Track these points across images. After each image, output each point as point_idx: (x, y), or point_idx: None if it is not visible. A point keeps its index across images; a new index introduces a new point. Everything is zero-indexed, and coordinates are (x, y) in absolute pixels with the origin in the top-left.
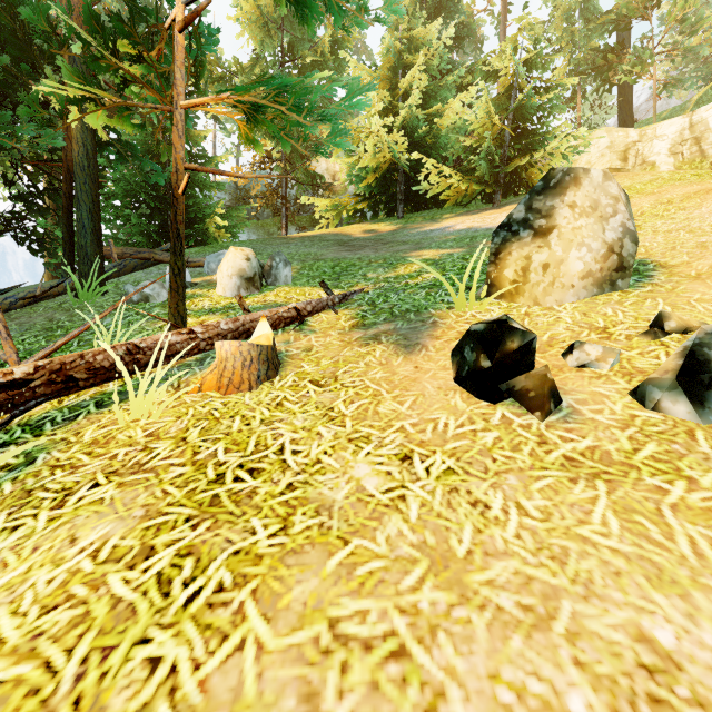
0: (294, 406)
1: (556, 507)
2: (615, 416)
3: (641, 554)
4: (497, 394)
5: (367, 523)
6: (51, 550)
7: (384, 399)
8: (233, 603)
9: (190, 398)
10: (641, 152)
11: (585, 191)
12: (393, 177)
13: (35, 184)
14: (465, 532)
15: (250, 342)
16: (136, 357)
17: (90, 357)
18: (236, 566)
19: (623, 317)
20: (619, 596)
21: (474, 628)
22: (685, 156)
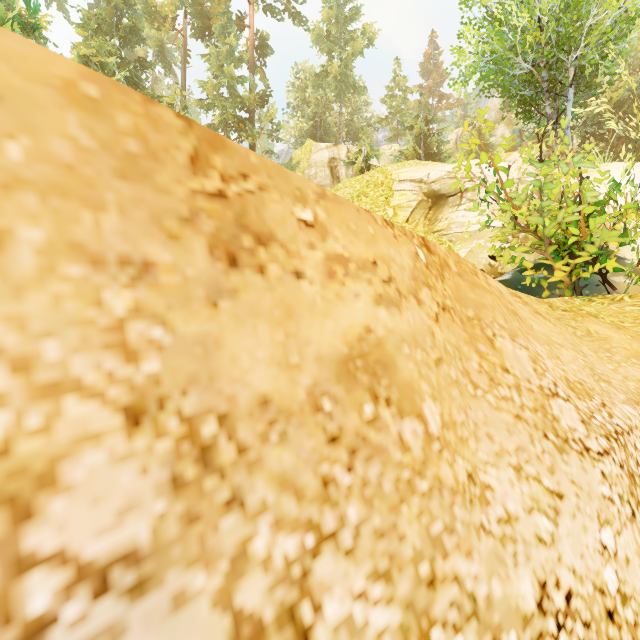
0: None
1: None
2: None
3: None
4: None
5: None
6: None
7: None
8: None
9: None
10: None
11: None
12: None
13: None
14: None
15: None
16: None
17: None
18: None
19: None
20: None
21: None
22: None
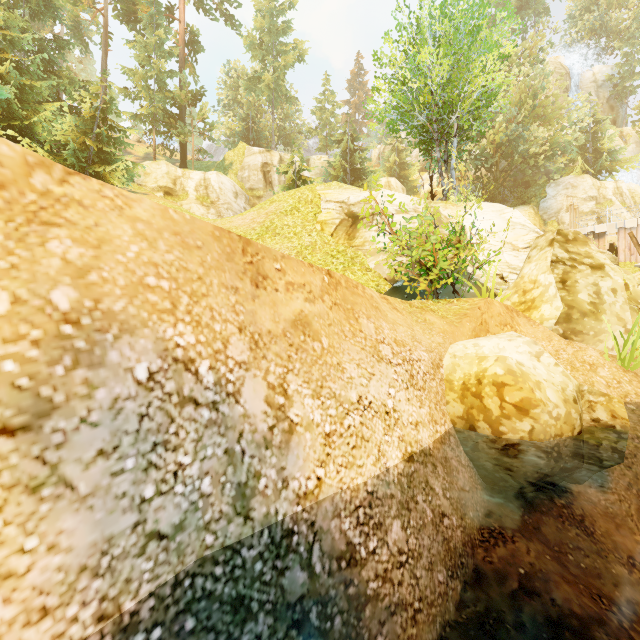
0: None
1: None
2: None
3: None
4: None
5: None
6: None
7: None
8: None
9: None
10: (183, 183)
11: None
12: None
13: None
14: None
15: None
16: None
17: None
18: None
19: None
20: None
21: None
22: (201, 194)
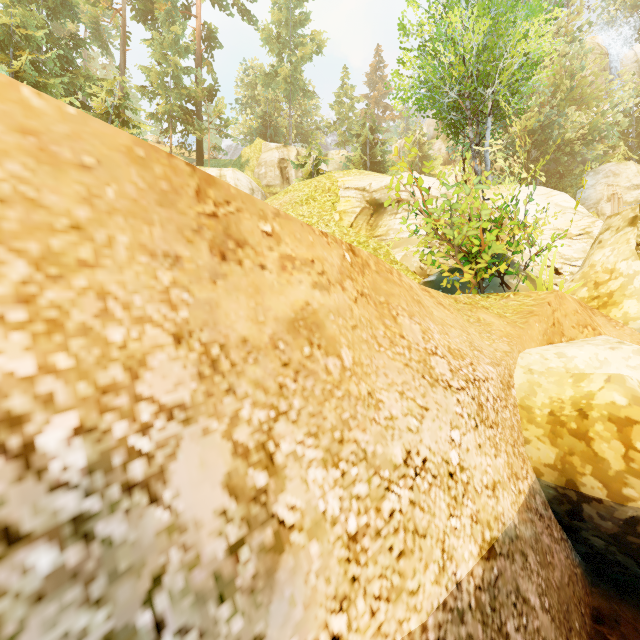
0: None
1: None
2: None
3: None
4: None
5: None
6: None
7: None
8: None
9: None
10: None
11: None
12: None
13: None
14: None
15: None
16: None
17: None
18: None
19: None
20: None
21: None
22: None
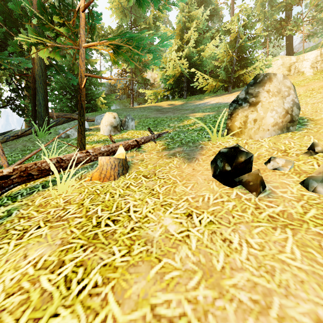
0: (135, 188)
1: (266, 243)
2: (293, 195)
3: (313, 270)
4: (234, 183)
5: (170, 250)
6: (14, 261)
7: (178, 185)
8: (101, 294)
9: (86, 184)
10: (297, 67)
11: (274, 84)
12: (181, 80)
13: (20, 84)
14: (220, 256)
15: (115, 156)
16: (61, 164)
17: (39, 164)
18: (104, 273)
19: (294, 145)
20: (304, 295)
21: (227, 312)
22: (318, 68)
